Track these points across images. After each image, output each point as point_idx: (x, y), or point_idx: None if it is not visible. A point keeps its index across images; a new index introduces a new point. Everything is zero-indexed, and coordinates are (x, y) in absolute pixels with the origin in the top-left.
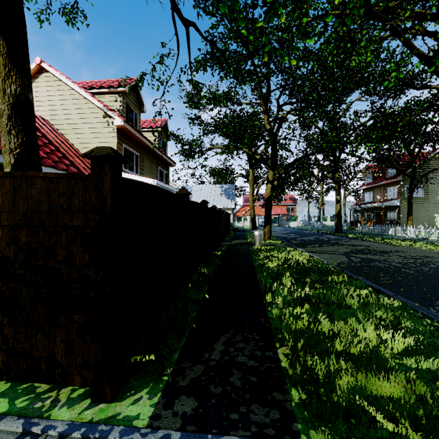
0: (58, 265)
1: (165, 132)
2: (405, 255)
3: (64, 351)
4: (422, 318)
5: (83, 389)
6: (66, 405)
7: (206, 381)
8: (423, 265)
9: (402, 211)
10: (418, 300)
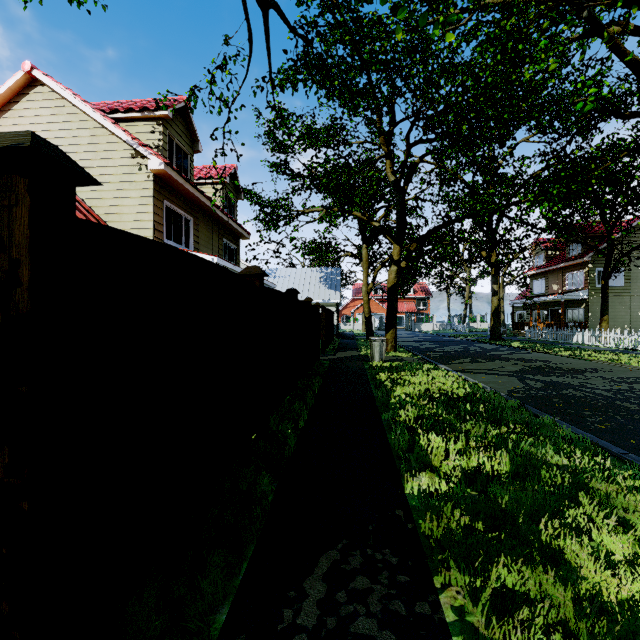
0: None
1: (234, 186)
2: (611, 376)
3: None
4: None
5: None
6: None
7: None
8: None
9: (592, 308)
10: None
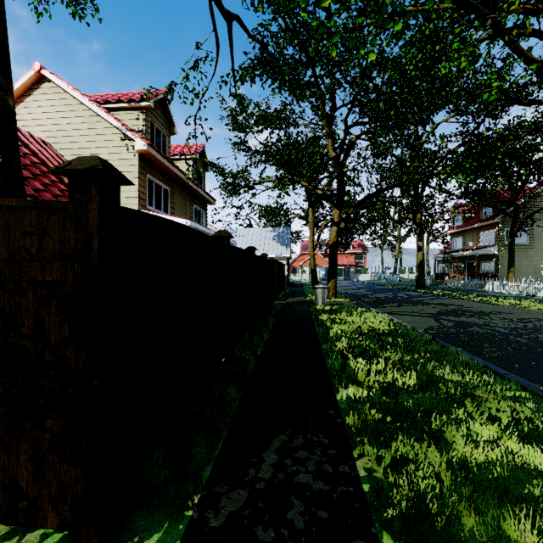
0: (23, 342)
1: (202, 161)
2: (511, 317)
3: (31, 474)
4: None
5: (59, 534)
6: None
7: (250, 518)
8: (537, 331)
9: (501, 261)
10: (542, 382)
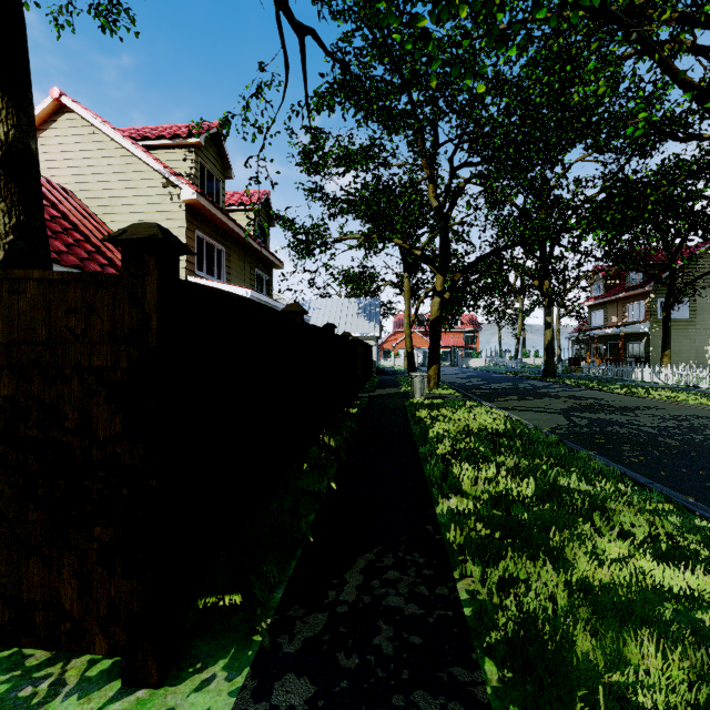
0: (66, 438)
1: (266, 212)
2: (662, 414)
3: (76, 591)
4: (703, 525)
5: (110, 660)
6: (77, 693)
7: (330, 643)
8: (694, 431)
9: (654, 342)
10: (693, 493)
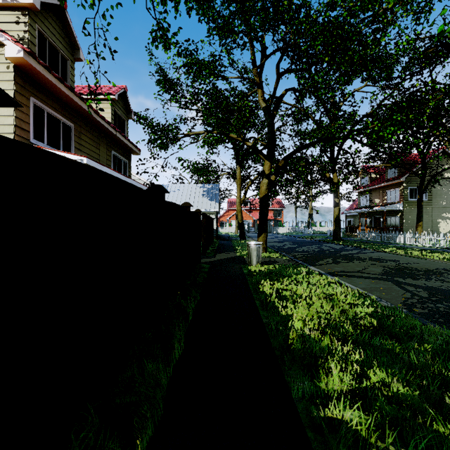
0: None
1: (124, 106)
2: None
3: None
4: None
5: None
6: None
7: None
8: None
9: (406, 216)
10: None
